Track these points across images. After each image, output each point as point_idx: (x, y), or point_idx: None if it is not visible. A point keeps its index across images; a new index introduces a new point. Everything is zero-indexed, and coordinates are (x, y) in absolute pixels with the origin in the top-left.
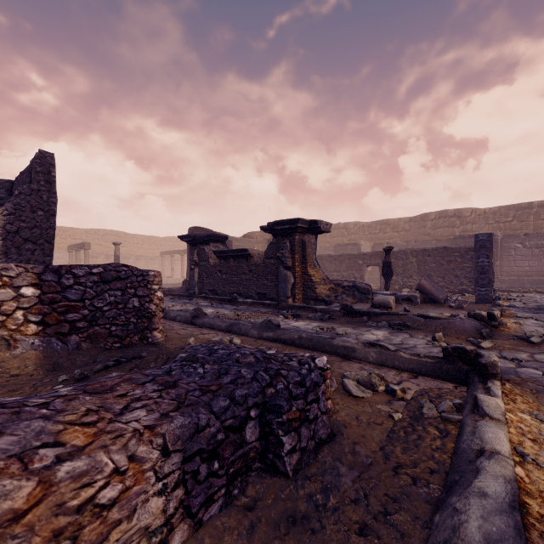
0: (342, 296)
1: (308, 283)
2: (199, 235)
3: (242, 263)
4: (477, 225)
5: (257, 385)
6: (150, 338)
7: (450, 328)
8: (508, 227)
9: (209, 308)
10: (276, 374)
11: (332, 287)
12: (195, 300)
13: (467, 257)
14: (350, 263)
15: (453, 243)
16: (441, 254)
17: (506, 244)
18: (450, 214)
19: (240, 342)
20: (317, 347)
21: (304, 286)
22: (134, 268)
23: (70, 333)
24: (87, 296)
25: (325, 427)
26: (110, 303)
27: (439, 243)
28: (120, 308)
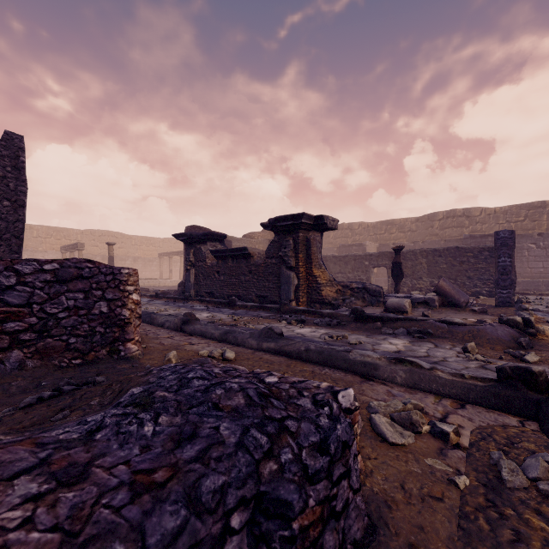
0: (350, 299)
1: (314, 285)
2: (195, 234)
3: (241, 264)
4: (487, 225)
5: (246, 460)
6: (122, 352)
7: (481, 336)
8: (520, 227)
9: (205, 312)
10: (279, 430)
11: (340, 289)
12: (190, 303)
13: (481, 257)
14: (356, 264)
15: (463, 243)
16: (453, 254)
17: (518, 244)
18: (458, 214)
19: (234, 355)
20: (329, 362)
21: (309, 287)
22: (102, 264)
23: (10, 348)
24: (35, 299)
25: (361, 517)
26: (69, 309)
27: (447, 244)
28: (82, 314)
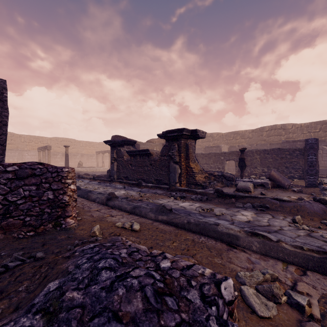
0: (213, 182)
1: (190, 173)
2: (117, 141)
3: (145, 159)
4: (296, 134)
5: None
6: (63, 224)
7: (303, 210)
8: (316, 135)
9: (122, 190)
10: None
11: (207, 176)
12: (114, 183)
13: (294, 154)
14: (215, 158)
15: (282, 146)
16: (276, 153)
17: None
18: (278, 127)
19: (139, 227)
20: (203, 232)
21: (187, 175)
22: (49, 165)
23: None
24: (0, 191)
25: None
26: (25, 197)
27: (272, 146)
28: (34, 200)
